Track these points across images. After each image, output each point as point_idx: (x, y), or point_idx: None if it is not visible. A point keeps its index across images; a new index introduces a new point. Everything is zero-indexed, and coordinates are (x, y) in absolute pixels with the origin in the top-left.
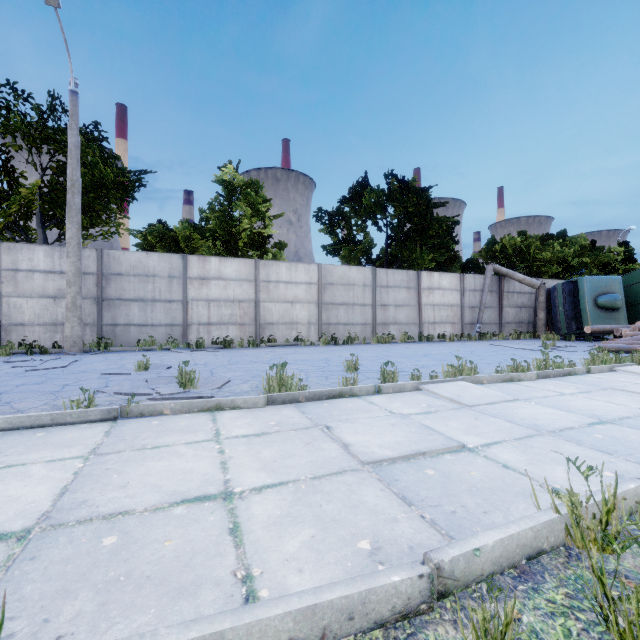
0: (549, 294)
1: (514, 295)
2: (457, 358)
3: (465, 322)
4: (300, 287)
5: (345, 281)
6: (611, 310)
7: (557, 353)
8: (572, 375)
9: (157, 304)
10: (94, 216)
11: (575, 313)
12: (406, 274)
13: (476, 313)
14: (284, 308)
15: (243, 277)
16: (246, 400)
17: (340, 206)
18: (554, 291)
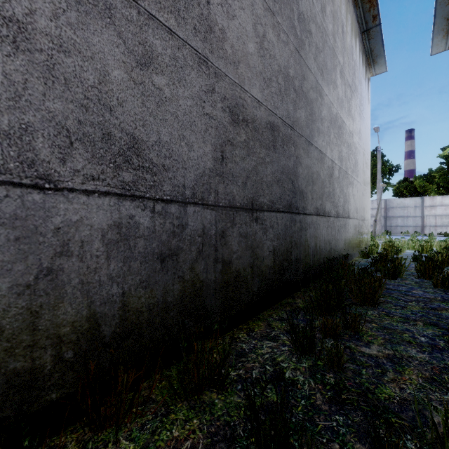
0: None
1: None
2: None
3: None
4: None
5: None
6: None
7: None
8: None
9: (408, 218)
10: (374, 183)
11: None
12: None
13: None
14: None
15: None
16: None
17: None
18: None
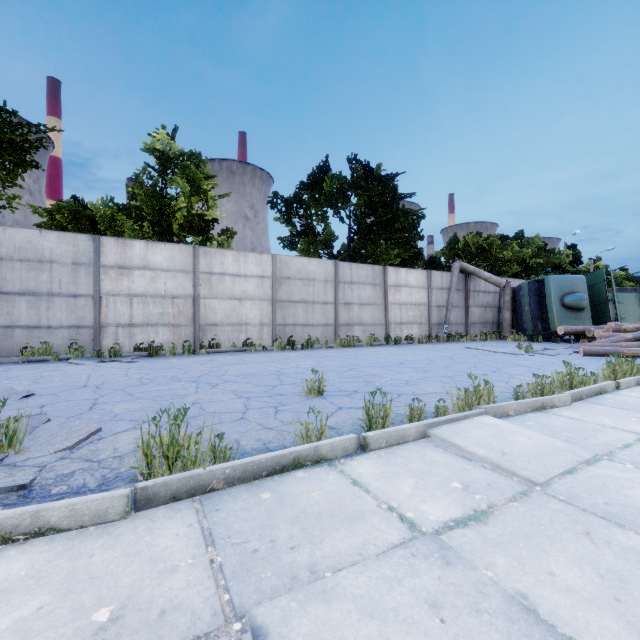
0: (514, 293)
1: (480, 294)
2: (471, 378)
3: (432, 322)
4: (250, 281)
5: (304, 275)
6: (577, 310)
7: (543, 358)
8: (603, 393)
9: (56, 299)
10: None
11: (540, 313)
12: (371, 269)
13: (443, 313)
14: (230, 306)
15: (177, 267)
16: (75, 509)
17: (298, 191)
18: (520, 290)
